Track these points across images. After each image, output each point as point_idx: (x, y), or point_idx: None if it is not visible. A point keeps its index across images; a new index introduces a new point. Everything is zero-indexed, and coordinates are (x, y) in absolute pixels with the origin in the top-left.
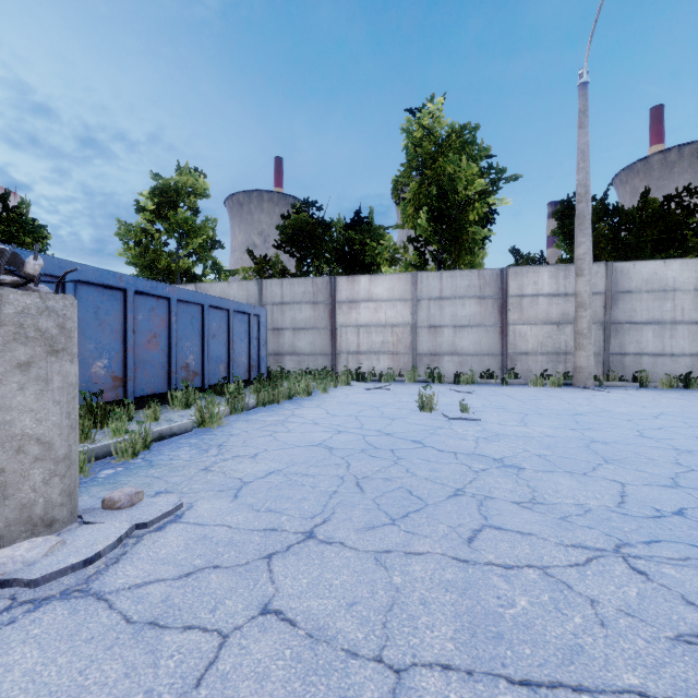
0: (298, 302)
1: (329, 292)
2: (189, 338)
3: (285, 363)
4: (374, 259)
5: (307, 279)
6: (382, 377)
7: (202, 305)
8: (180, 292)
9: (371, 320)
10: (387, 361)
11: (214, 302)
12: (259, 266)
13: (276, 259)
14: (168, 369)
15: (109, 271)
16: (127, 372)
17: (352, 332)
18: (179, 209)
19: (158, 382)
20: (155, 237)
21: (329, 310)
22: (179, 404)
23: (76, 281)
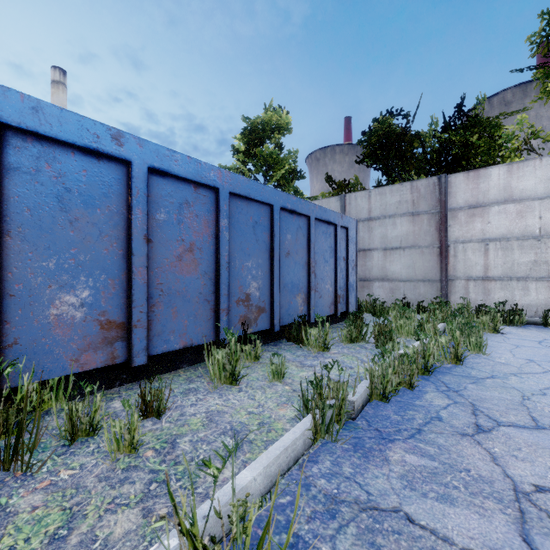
0: (390, 215)
1: (437, 197)
2: (250, 255)
3: (372, 291)
4: (490, 155)
5: (402, 185)
6: (549, 320)
7: (270, 207)
8: (234, 181)
9: (510, 229)
10: (544, 292)
11: (287, 203)
12: (337, 190)
13: (355, 181)
14: (215, 303)
15: (90, 120)
16: (131, 312)
17: (475, 249)
18: (265, 145)
19: (197, 326)
20: (245, 172)
21: (437, 221)
22: (219, 373)
23: (8, 129)
